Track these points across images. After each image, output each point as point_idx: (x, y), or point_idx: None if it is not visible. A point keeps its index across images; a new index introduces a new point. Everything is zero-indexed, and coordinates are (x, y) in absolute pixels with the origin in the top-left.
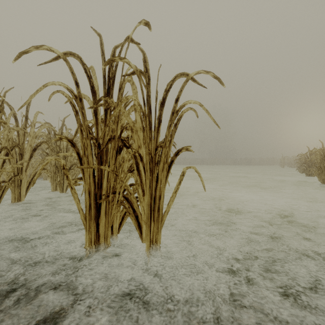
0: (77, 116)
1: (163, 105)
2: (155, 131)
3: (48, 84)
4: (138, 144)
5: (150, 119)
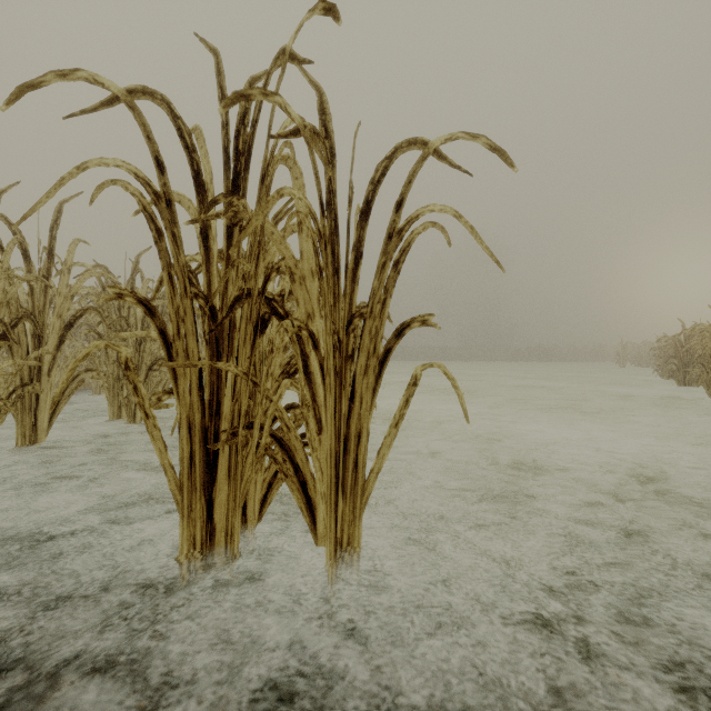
0: (161, 242)
1: (367, 217)
2: (347, 278)
3: (89, 163)
4: (306, 310)
5: (336, 249)
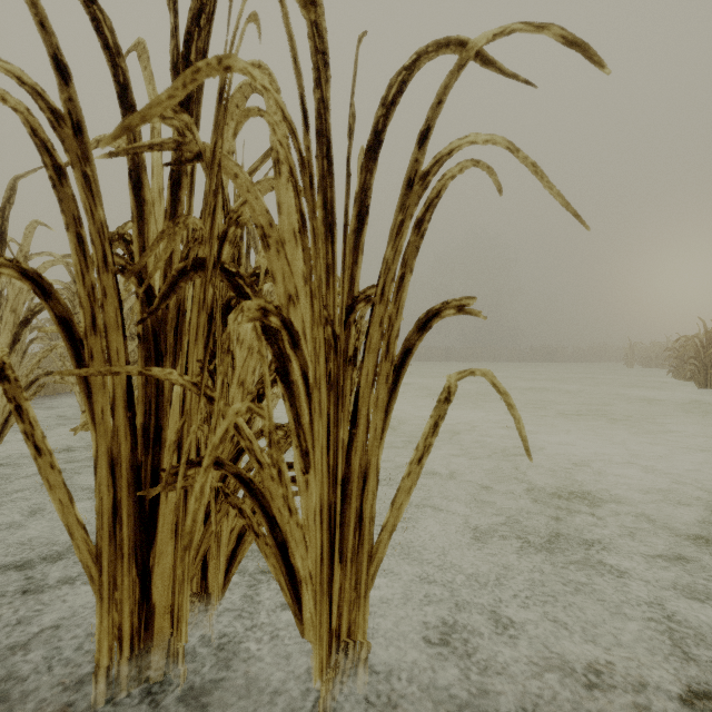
0: (64, 185)
1: (376, 155)
2: (346, 244)
3: None
4: (287, 290)
5: (330, 195)
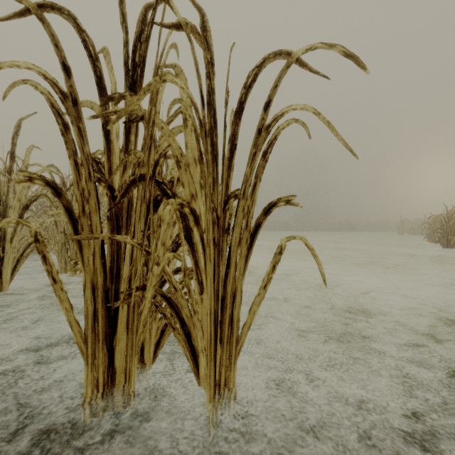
0: (68, 134)
1: (241, 115)
2: (224, 165)
3: (2, 63)
4: (190, 192)
5: (215, 140)
